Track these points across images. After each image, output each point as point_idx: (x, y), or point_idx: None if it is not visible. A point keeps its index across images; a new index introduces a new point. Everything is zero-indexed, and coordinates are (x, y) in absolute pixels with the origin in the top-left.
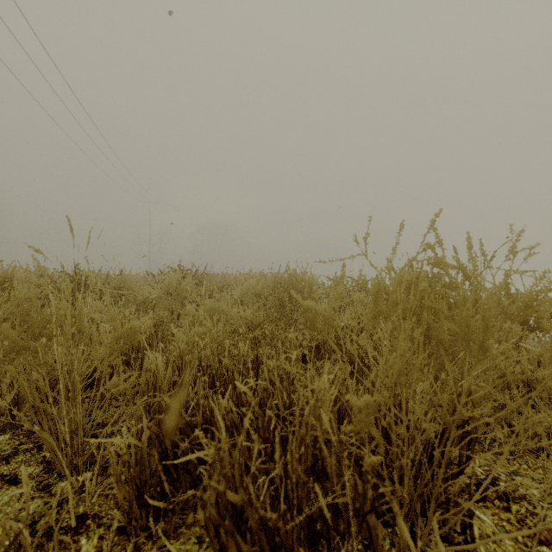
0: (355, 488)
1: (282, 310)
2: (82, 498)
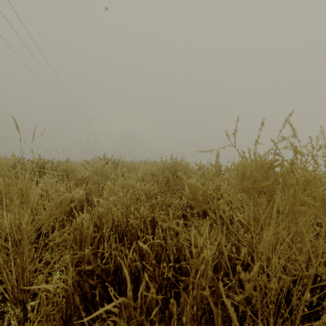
0: (229, 323)
1: (168, 184)
2: (26, 324)
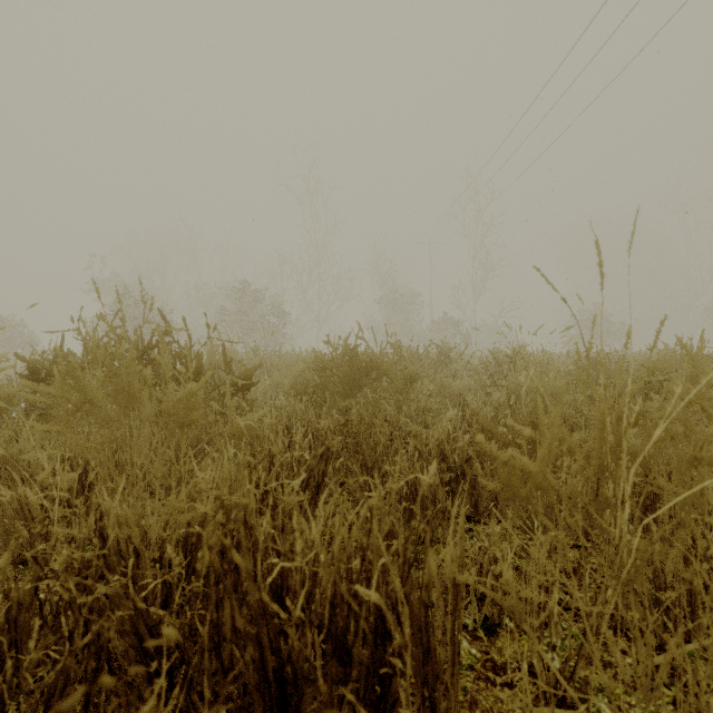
0: None
1: None
2: None
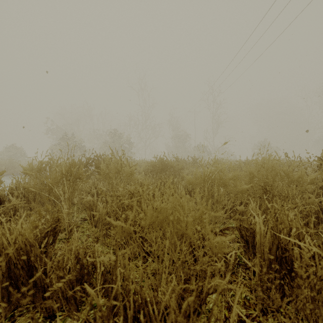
0: None
1: None
2: None
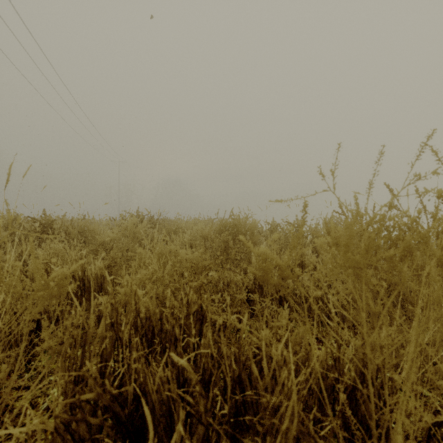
0: None
1: (227, 251)
2: None
